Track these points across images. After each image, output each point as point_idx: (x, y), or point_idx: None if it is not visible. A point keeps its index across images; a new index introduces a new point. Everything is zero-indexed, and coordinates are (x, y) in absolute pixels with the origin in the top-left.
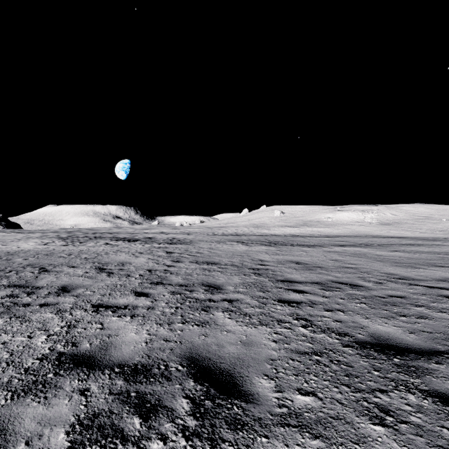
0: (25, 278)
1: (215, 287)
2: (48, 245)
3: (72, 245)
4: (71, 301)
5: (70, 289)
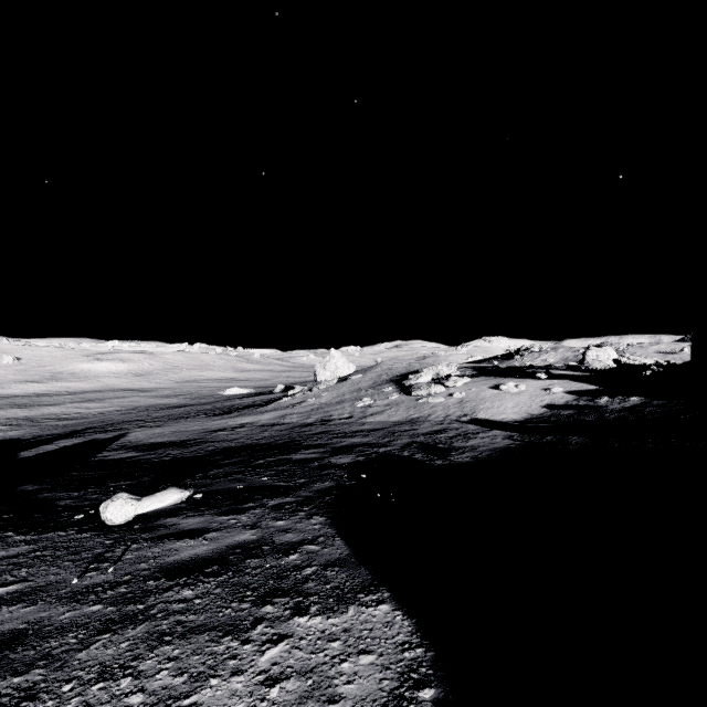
0: None
1: (16, 422)
2: None
3: None
4: None
5: None
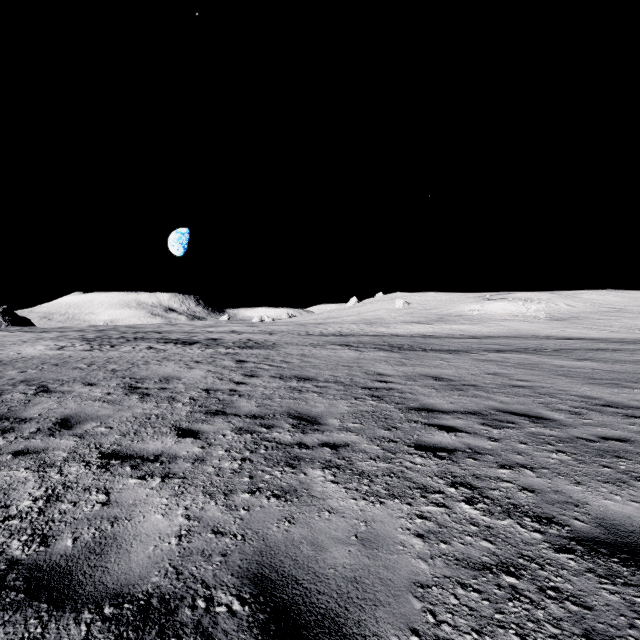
0: (10, 403)
1: (309, 421)
2: (62, 350)
3: (98, 351)
4: (68, 445)
5: (74, 423)
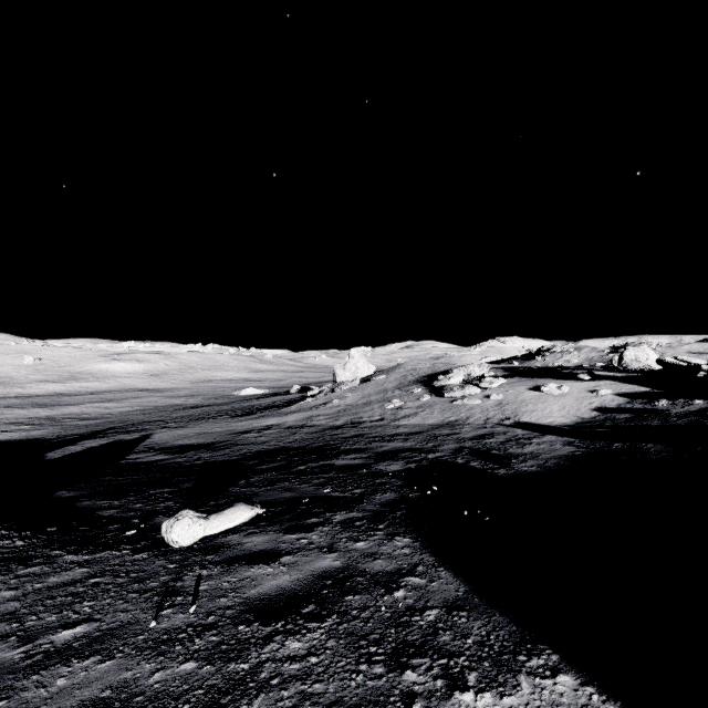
0: None
1: (38, 422)
2: None
3: None
4: None
5: None
